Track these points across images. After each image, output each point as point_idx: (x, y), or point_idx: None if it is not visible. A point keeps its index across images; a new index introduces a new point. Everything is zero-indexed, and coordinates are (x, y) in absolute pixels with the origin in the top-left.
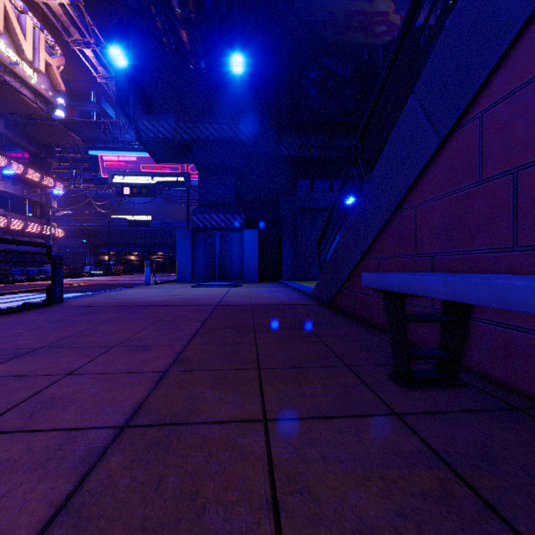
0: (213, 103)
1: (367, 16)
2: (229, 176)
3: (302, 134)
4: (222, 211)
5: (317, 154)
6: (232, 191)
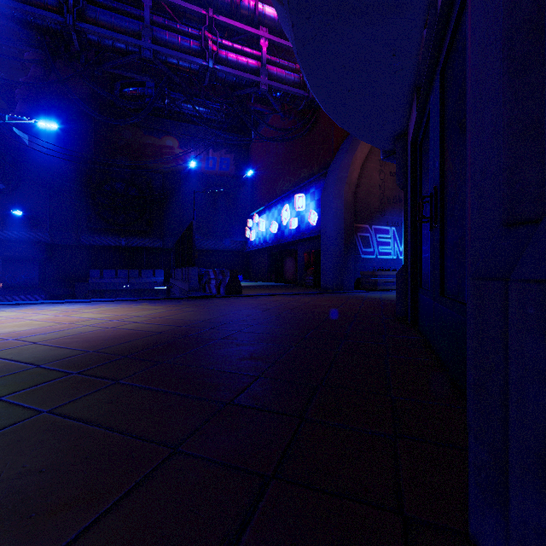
0: (12, 216)
1: (158, 148)
2: (32, 265)
3: (99, 233)
4: (24, 293)
5: (115, 244)
6: (35, 276)
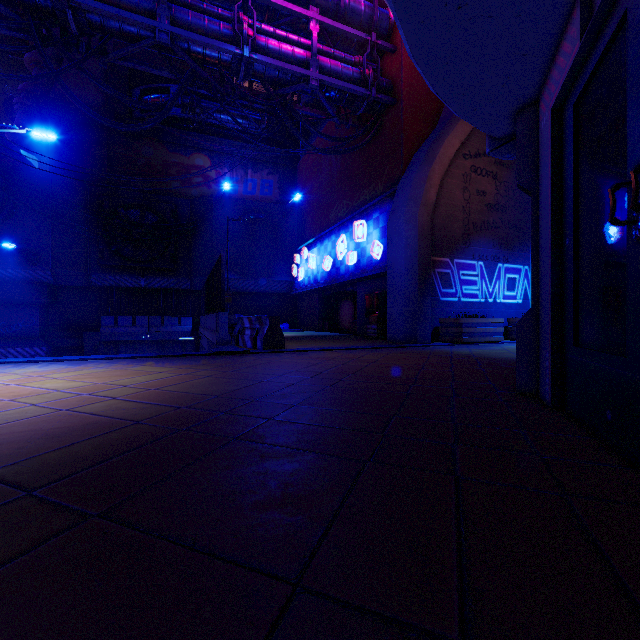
0: (5, 251)
1: (185, 168)
2: (31, 311)
3: (113, 271)
4: (21, 344)
5: (133, 286)
6: (35, 325)
